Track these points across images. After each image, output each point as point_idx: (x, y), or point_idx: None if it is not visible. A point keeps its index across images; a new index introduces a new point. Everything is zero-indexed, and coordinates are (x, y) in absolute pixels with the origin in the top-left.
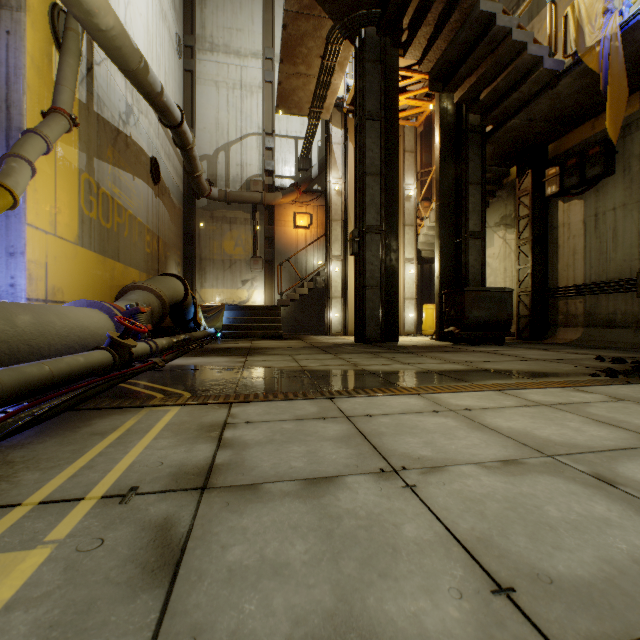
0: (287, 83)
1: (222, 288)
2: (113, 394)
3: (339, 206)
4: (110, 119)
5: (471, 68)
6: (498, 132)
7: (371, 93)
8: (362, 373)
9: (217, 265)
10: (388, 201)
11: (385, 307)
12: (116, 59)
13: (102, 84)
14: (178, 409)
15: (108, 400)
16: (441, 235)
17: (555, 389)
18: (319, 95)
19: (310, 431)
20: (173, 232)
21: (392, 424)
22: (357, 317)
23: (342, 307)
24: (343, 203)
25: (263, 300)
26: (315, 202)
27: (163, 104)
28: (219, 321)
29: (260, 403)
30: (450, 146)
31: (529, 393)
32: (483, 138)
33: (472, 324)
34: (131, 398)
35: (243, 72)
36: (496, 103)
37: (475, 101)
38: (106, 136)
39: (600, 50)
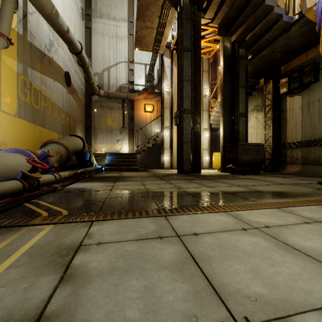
0: (140, 32)
1: (106, 144)
2: (12, 212)
3: (168, 100)
4: (39, 47)
5: (241, 22)
6: (255, 59)
7: (186, 36)
8: (184, 194)
9: (103, 131)
10: (195, 96)
11: (194, 154)
12: (37, 6)
13: (33, 26)
14: (50, 228)
15: (2, 219)
16: (224, 115)
17: (314, 206)
18: (158, 39)
19: (149, 255)
20: (79, 113)
21: (216, 245)
22: (178, 159)
23: (170, 154)
24: (170, 98)
25: (128, 150)
26: (155, 98)
27: (69, 38)
28: (104, 161)
29: (114, 221)
30: (229, 66)
31: (299, 210)
32: (246, 62)
33: (242, 163)
34: (22, 216)
35: (117, 29)
36: (254, 42)
37: (243, 41)
38: (36, 56)
39: (316, 9)
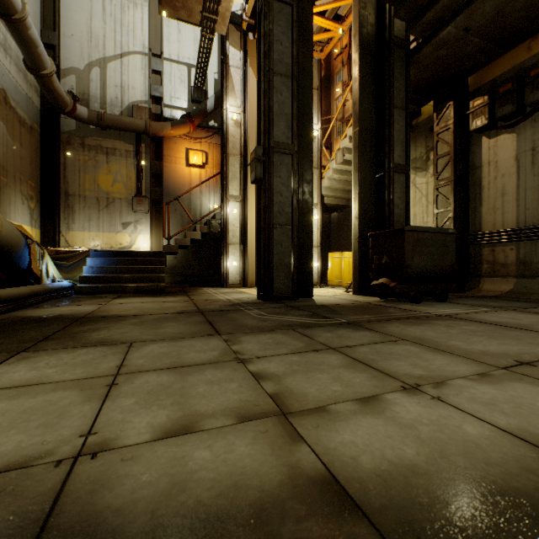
0: None
1: (96, 231)
2: None
3: (237, 139)
4: None
5: None
6: (426, 47)
7: None
8: None
9: (90, 203)
10: (300, 117)
11: (298, 252)
12: None
13: None
14: None
15: None
16: (361, 167)
17: None
18: None
19: None
20: (17, 153)
21: None
22: (261, 266)
23: (241, 255)
24: (242, 136)
25: (149, 246)
26: (211, 139)
27: None
28: (83, 271)
29: None
30: (371, 61)
31: None
32: (408, 55)
33: (413, 275)
34: None
35: None
36: (432, 1)
37: None
38: None
39: None
